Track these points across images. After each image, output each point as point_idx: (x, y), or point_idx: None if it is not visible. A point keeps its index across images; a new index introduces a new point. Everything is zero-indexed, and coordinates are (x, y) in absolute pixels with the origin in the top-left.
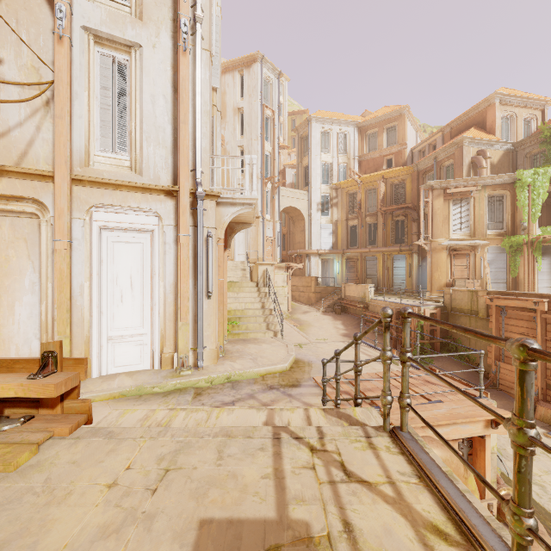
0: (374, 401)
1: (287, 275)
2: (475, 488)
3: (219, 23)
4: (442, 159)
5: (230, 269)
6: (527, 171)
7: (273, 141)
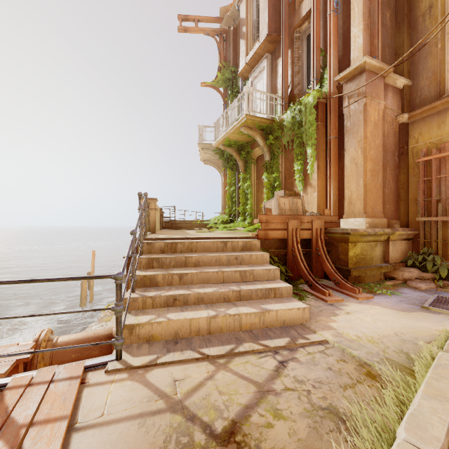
0: None
1: None
2: None
3: None
4: None
5: None
6: None
7: None
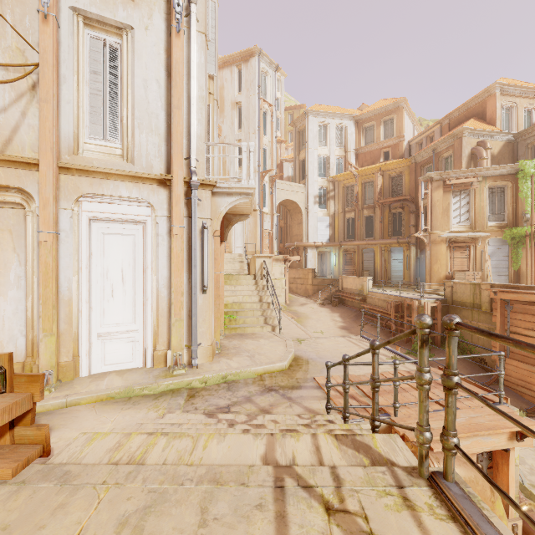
0: (383, 407)
1: (285, 268)
2: (503, 513)
3: (216, 10)
4: (441, 151)
5: (228, 261)
6: (530, 162)
7: (270, 135)
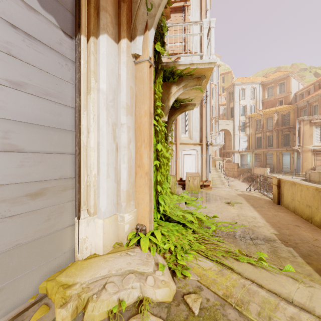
0: None
1: (223, 163)
2: None
3: None
4: (311, 102)
5: None
6: None
7: (215, 99)
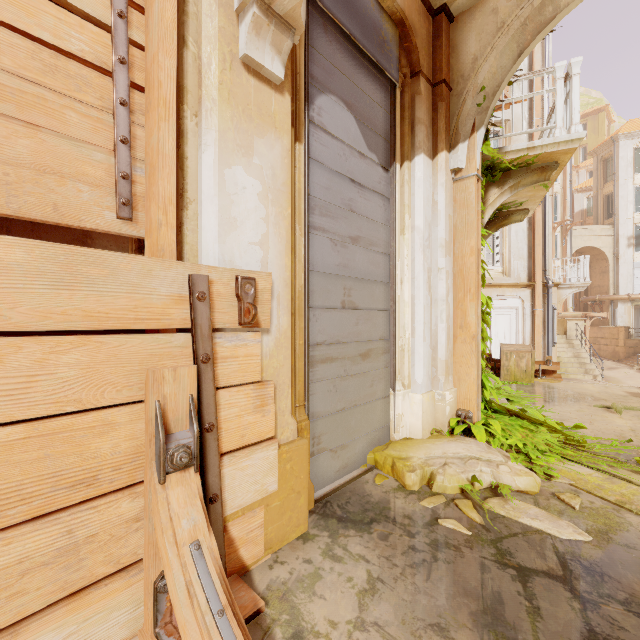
0: None
1: (584, 326)
2: None
3: None
4: None
5: None
6: None
7: (563, 180)
